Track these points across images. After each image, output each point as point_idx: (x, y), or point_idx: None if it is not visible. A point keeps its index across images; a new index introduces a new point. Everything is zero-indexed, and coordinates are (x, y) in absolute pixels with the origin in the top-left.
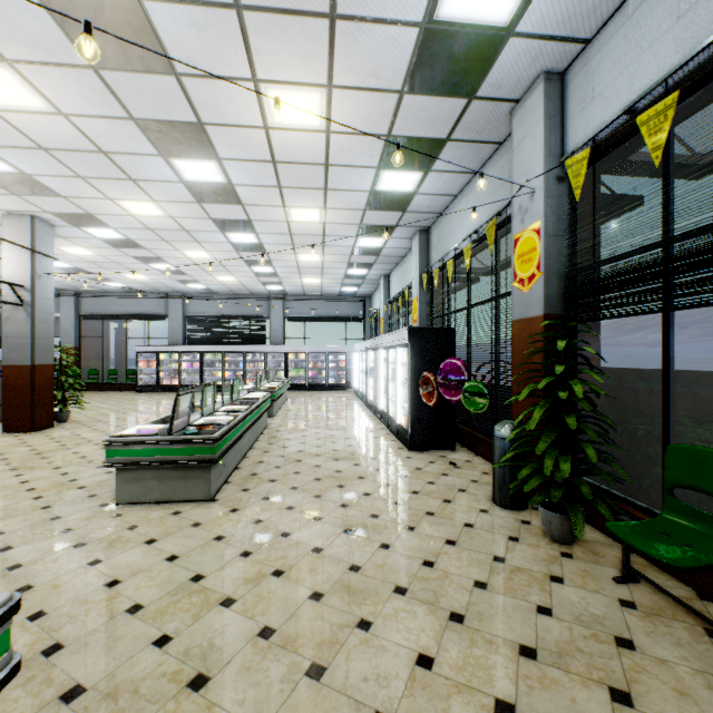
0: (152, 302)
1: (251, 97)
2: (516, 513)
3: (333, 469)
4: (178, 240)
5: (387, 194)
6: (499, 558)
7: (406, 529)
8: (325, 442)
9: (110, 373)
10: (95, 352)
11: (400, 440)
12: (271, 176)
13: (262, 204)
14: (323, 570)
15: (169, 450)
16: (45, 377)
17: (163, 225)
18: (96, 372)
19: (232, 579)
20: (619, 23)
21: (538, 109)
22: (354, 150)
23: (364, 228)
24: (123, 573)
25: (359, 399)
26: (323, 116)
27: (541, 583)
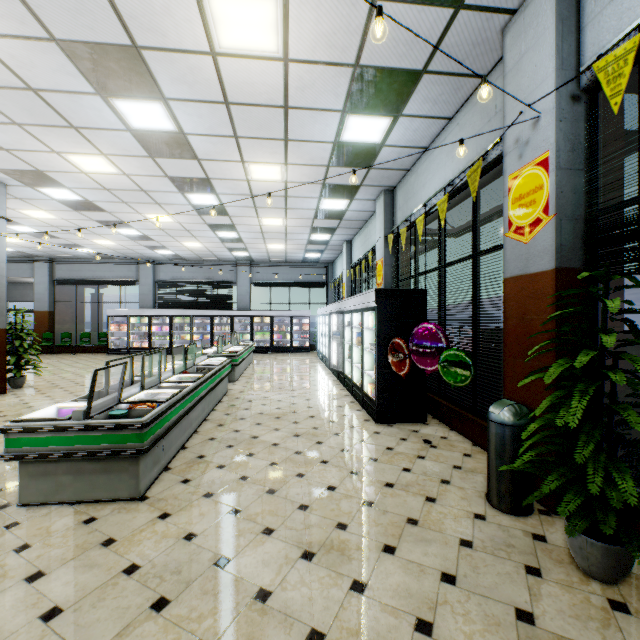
0: (123, 268)
1: (190, 5)
2: (521, 520)
3: (292, 449)
4: (138, 201)
5: (352, 146)
6: (525, 614)
7: (384, 552)
8: (286, 413)
9: (83, 336)
10: (70, 316)
11: (366, 410)
12: (225, 123)
13: (219, 159)
14: None
15: (86, 438)
16: None
17: (119, 184)
18: (69, 335)
19: None
20: None
21: (546, 12)
22: (317, 87)
23: (327, 188)
24: None
25: (322, 362)
26: (279, 36)
27: None
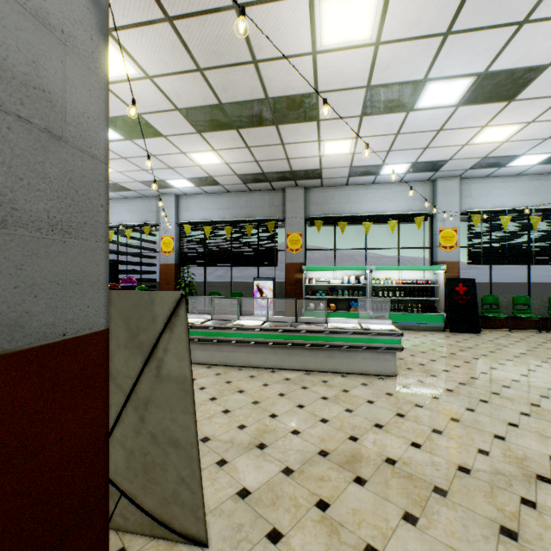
0: None
1: None
2: None
3: None
4: None
5: None
6: None
7: None
8: None
9: None
10: None
11: None
12: None
13: None
14: None
15: None
16: None
17: None
18: None
19: None
20: (196, 198)
21: (173, 203)
22: None
23: None
24: None
25: None
26: None
27: None
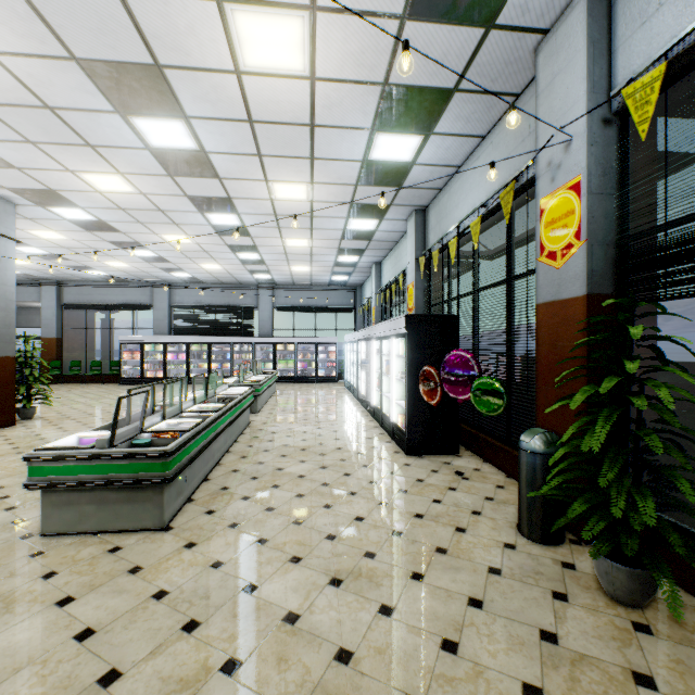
0: (136, 291)
1: (215, 25)
2: (552, 549)
3: (319, 481)
4: (155, 221)
5: (381, 165)
6: (549, 635)
7: (412, 578)
8: (312, 444)
9: (93, 365)
10: (79, 343)
11: (396, 442)
12: (249, 141)
13: (241, 177)
14: (297, 661)
15: (110, 467)
16: (4, 370)
17: (135, 204)
18: (78, 364)
19: (160, 681)
20: None
21: (577, 34)
22: (344, 105)
23: (356, 208)
24: (3, 666)
25: (350, 392)
26: (306, 55)
27: (624, 689)
